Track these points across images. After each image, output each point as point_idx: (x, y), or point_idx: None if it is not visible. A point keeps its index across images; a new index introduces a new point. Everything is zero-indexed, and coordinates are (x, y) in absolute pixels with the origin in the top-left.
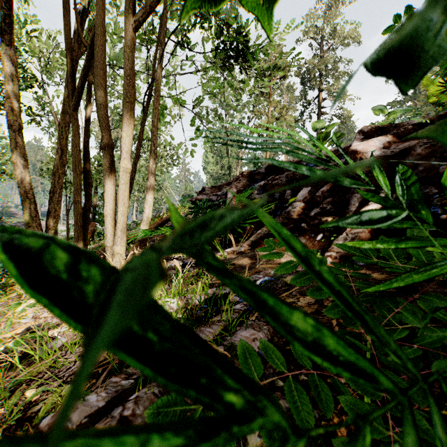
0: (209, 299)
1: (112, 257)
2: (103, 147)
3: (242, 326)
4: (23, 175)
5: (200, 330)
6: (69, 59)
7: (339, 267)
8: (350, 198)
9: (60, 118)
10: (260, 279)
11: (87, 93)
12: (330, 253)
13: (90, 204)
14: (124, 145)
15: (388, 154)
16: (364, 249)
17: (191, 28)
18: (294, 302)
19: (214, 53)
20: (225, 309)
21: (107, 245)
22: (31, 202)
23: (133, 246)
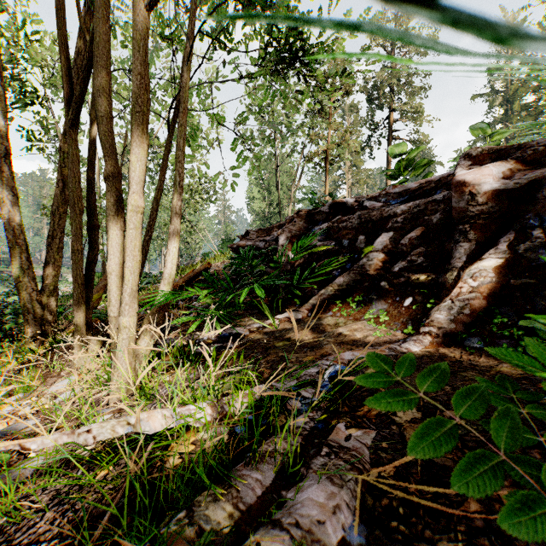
0: (255, 404)
1: (118, 332)
2: (105, 176)
3: (310, 469)
4: (11, 215)
5: (240, 474)
6: (64, 57)
7: (495, 391)
8: (452, 248)
9: (61, 140)
10: (330, 369)
11: (92, 106)
12: (429, 328)
13: (96, 254)
14: (134, 174)
15: (510, 186)
16: (545, 361)
17: (232, 29)
18: (388, 417)
19: (261, 53)
20: (281, 425)
21: (111, 315)
22: (23, 250)
23: (148, 314)
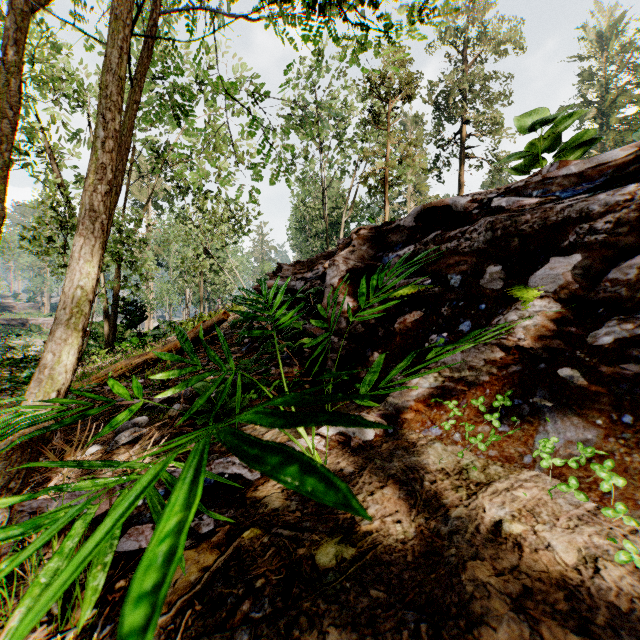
0: None
1: None
2: None
3: None
4: None
5: None
6: None
7: None
8: None
9: None
10: None
11: None
12: None
13: None
14: None
15: None
16: None
17: None
18: None
19: None
20: None
21: None
22: None
23: None
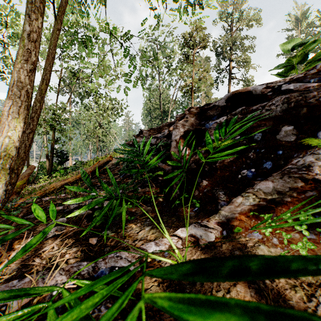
0: None
1: None
2: None
3: None
4: None
5: None
6: None
7: None
8: None
9: None
10: None
11: None
12: None
13: None
14: None
15: None
16: None
17: None
18: None
19: None
20: None
21: None
22: None
23: None
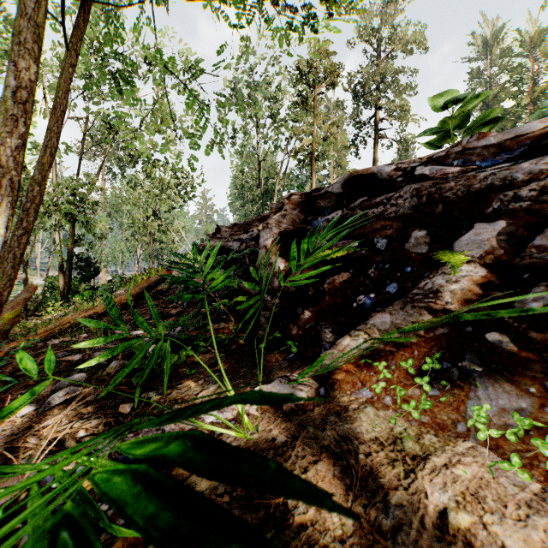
0: None
1: None
2: None
3: None
4: None
5: None
6: None
7: None
8: None
9: None
10: None
11: None
12: None
13: None
14: None
15: None
16: None
17: None
18: None
19: None
20: None
21: None
22: None
23: None
